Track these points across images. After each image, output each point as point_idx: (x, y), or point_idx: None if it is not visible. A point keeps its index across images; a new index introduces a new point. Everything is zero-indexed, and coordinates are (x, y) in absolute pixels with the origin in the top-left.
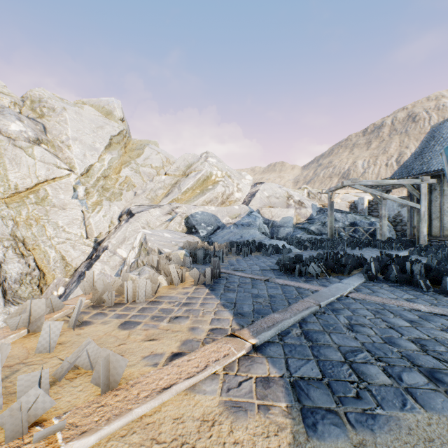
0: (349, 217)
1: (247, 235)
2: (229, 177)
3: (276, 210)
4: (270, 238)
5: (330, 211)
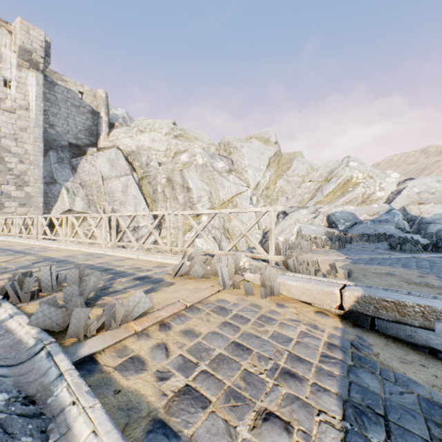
0: None
1: (381, 229)
2: (371, 178)
3: (426, 206)
4: (406, 232)
5: None
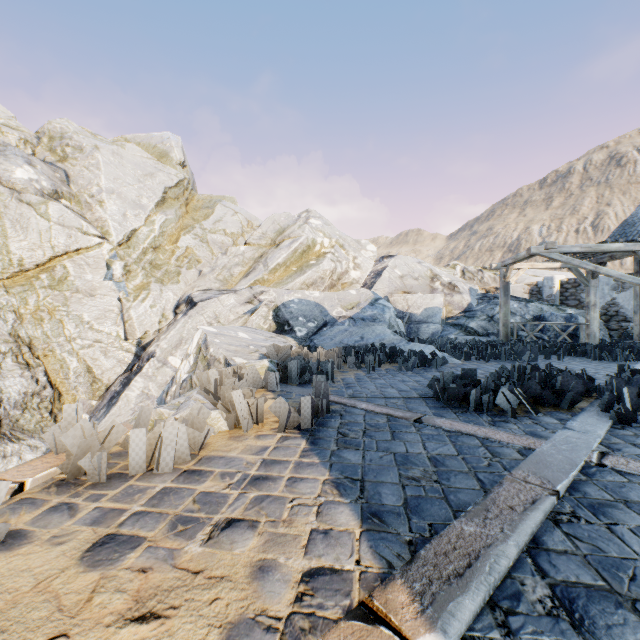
0: (532, 307)
1: (371, 336)
2: (342, 247)
3: (415, 297)
4: (408, 340)
5: (504, 298)
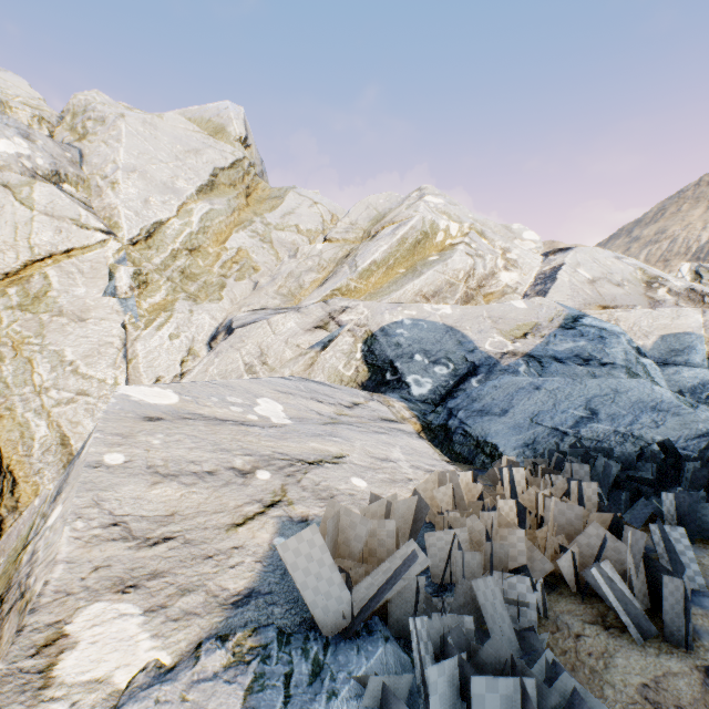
0: None
1: (617, 405)
2: (481, 235)
3: (634, 314)
4: None
5: None
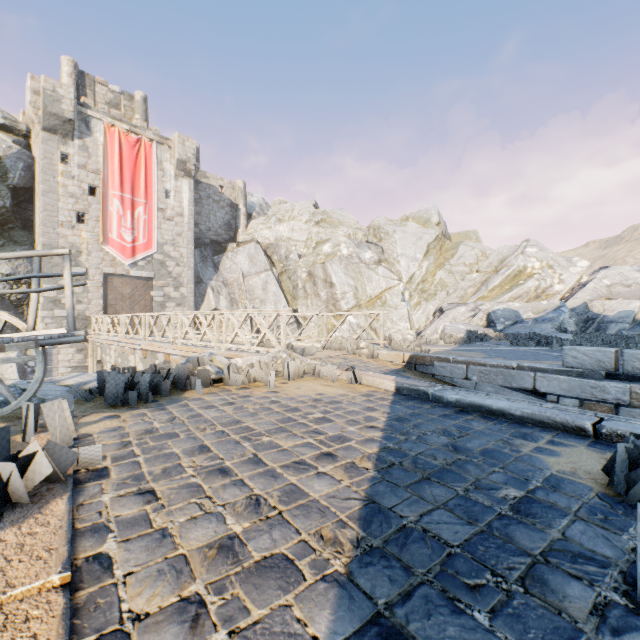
0: None
1: (536, 329)
2: (550, 267)
3: (612, 302)
4: (564, 332)
5: None
